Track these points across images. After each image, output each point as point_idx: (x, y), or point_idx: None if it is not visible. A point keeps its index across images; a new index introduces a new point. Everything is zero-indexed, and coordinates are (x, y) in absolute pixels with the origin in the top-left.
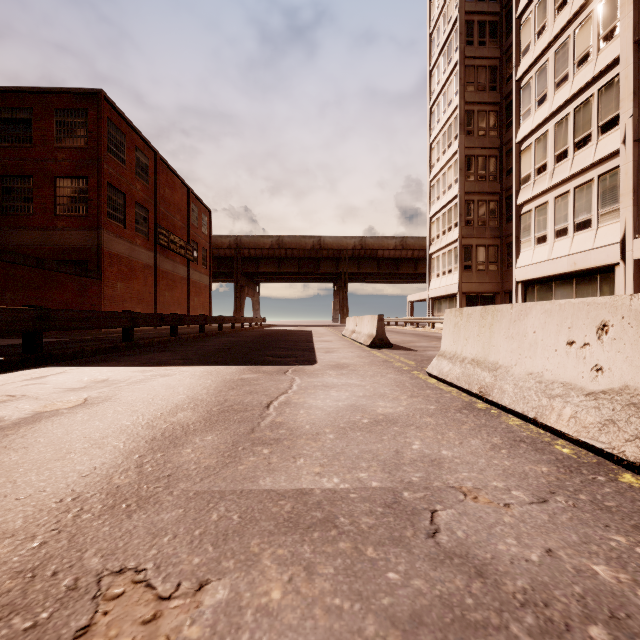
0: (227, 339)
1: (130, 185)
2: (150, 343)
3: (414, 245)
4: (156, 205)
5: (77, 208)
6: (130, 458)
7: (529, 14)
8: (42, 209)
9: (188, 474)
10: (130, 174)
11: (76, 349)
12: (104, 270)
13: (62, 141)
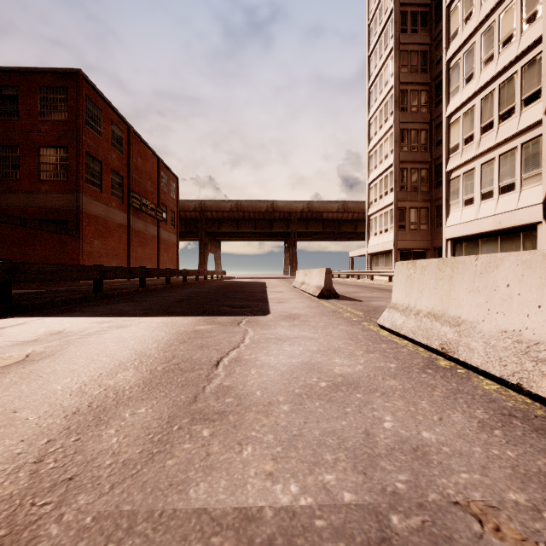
0: (190, 290)
1: (106, 154)
2: (119, 294)
3: (354, 208)
4: (129, 172)
5: (58, 174)
6: (34, 445)
7: (457, 3)
8: (27, 175)
9: (97, 476)
10: (106, 145)
11: (46, 300)
12: (82, 229)
13: (45, 115)
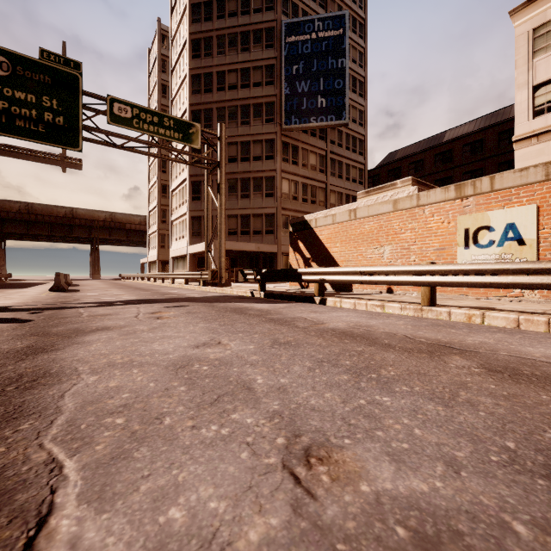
0: None
1: None
2: None
3: None
4: None
5: None
6: None
7: None
8: None
9: None
10: None
11: None
12: None
13: None
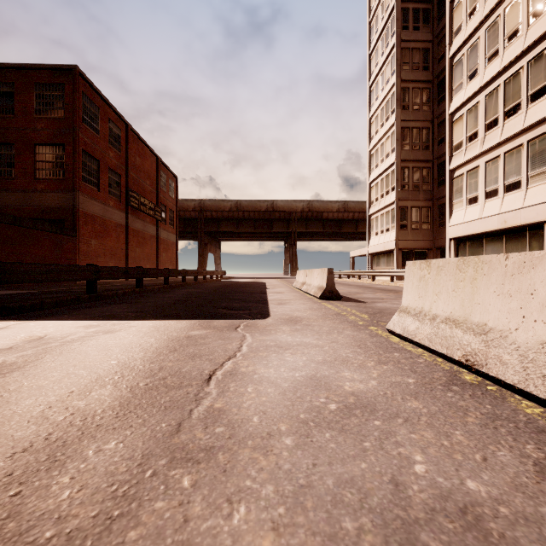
0: (188, 290)
1: (103, 153)
2: (114, 294)
3: (355, 208)
4: (127, 171)
5: (55, 172)
6: None
7: None
8: (23, 173)
9: None
10: (103, 143)
11: (35, 301)
12: (79, 228)
13: (41, 112)
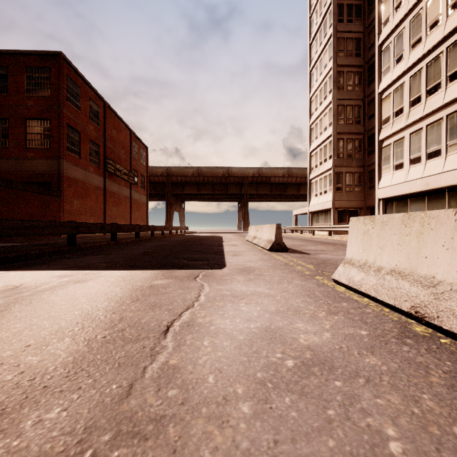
0: (155, 243)
1: (84, 126)
2: (91, 247)
3: (297, 174)
4: (105, 142)
5: (42, 143)
6: None
7: None
8: (15, 143)
9: None
10: (84, 118)
11: (19, 253)
12: (63, 190)
13: (31, 91)
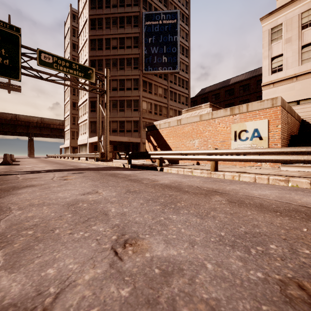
0: None
1: None
2: None
3: None
4: None
5: None
6: None
7: None
8: None
9: None
10: None
11: None
12: None
13: None
